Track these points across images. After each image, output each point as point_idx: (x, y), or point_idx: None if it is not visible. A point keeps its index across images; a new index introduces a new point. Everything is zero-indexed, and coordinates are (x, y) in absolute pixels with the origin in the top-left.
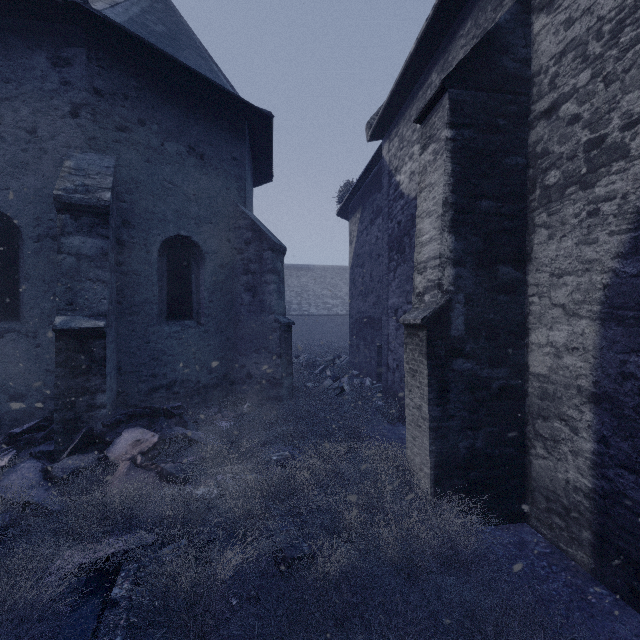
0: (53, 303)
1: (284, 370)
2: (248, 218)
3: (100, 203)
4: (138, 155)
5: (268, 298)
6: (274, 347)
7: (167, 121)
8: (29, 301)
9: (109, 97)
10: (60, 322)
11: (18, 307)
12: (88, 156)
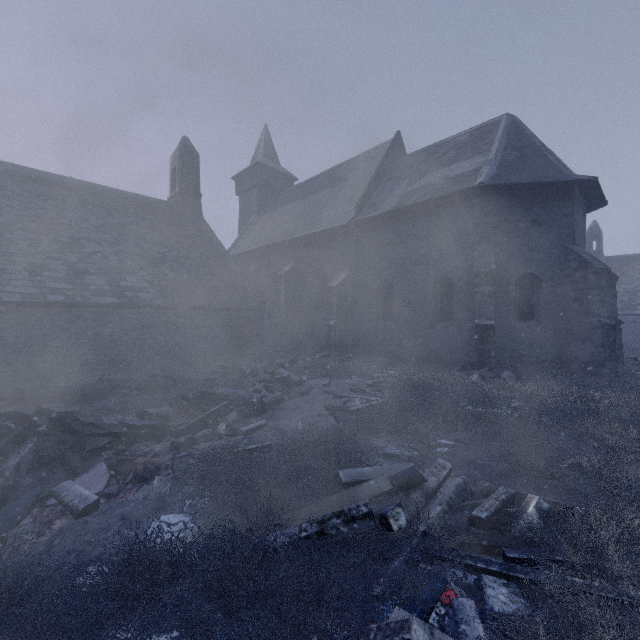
0: (467, 313)
1: (606, 356)
2: (575, 254)
3: (491, 271)
4: (503, 237)
5: (591, 306)
6: (597, 339)
7: (519, 212)
8: (457, 313)
9: (490, 214)
10: (477, 322)
11: (452, 315)
12: (482, 246)
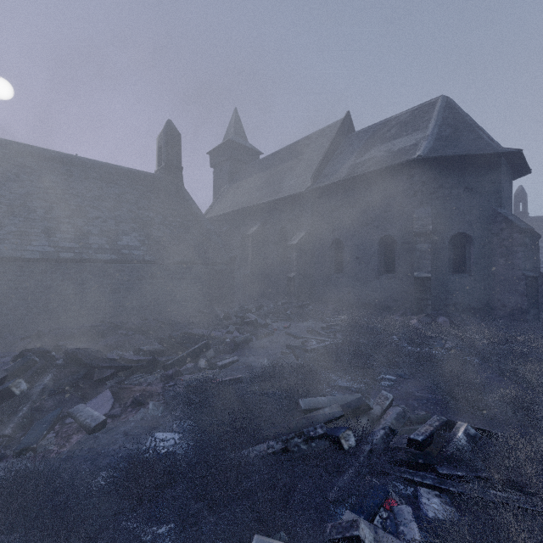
0: (407, 267)
1: (529, 304)
2: (502, 216)
3: (428, 231)
4: (439, 201)
5: (516, 261)
6: (521, 290)
7: (452, 180)
8: (399, 267)
9: (427, 182)
10: (416, 274)
11: (394, 269)
12: (420, 210)
